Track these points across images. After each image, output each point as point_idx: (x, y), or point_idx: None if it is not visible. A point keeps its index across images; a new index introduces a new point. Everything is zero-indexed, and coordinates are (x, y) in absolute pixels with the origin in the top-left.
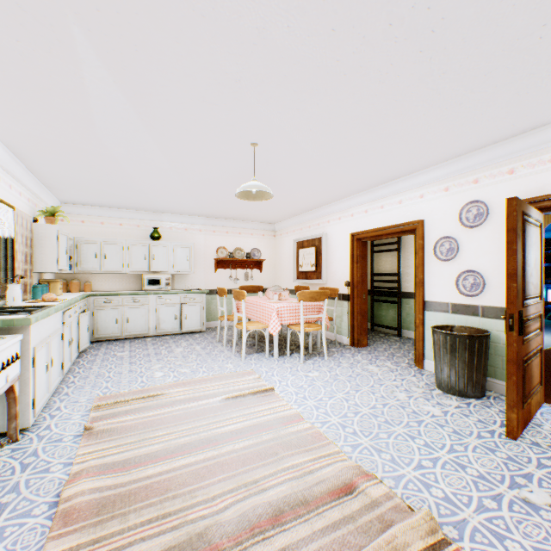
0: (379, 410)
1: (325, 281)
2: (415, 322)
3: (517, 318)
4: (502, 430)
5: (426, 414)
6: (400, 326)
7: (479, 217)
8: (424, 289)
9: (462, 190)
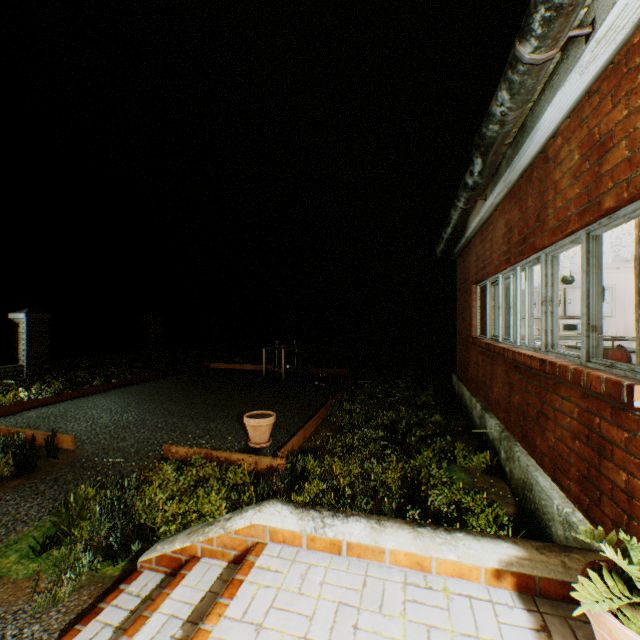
0: None
1: None
2: None
3: None
4: None
5: None
6: None
7: None
8: None
9: None
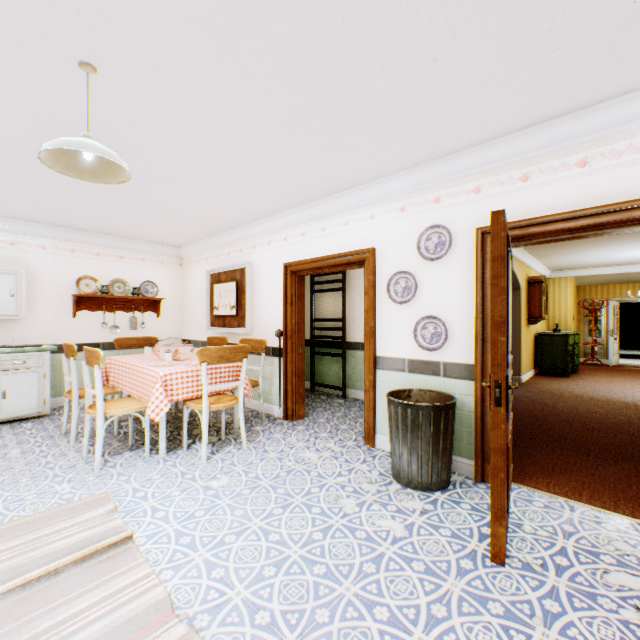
0: (317, 546)
1: (249, 330)
2: (365, 385)
3: (505, 387)
4: (484, 549)
5: (386, 538)
6: (346, 385)
7: (441, 247)
8: (375, 341)
9: (421, 211)
